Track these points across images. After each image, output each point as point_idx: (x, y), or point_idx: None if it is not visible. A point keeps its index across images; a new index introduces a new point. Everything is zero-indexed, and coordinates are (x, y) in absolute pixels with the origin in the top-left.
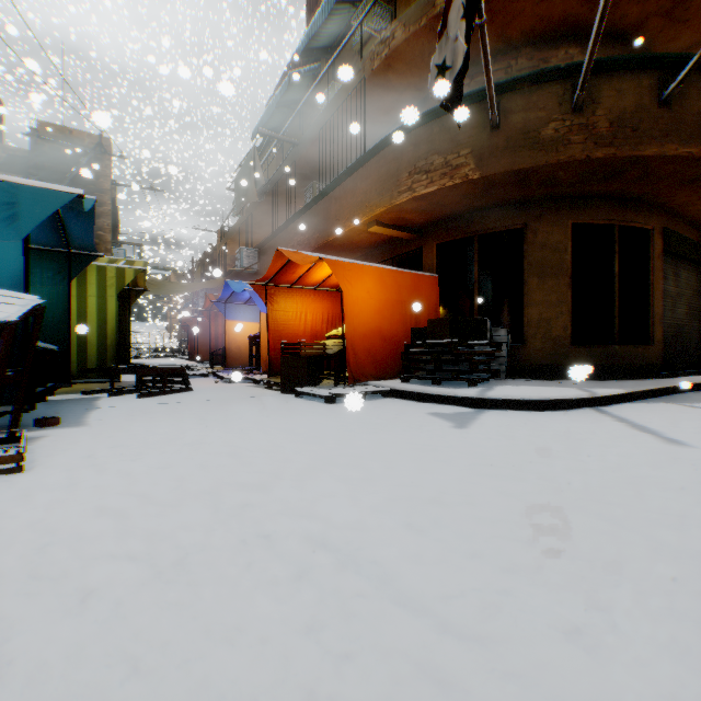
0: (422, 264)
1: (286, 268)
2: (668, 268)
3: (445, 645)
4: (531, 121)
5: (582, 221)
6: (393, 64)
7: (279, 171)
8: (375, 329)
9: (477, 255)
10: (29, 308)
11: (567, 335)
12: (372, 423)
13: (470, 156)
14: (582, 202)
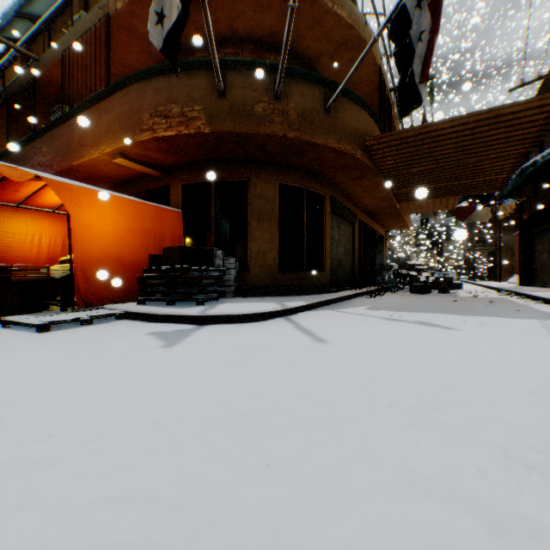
0: (169, 200)
1: (6, 185)
2: (335, 223)
3: None
4: (248, 97)
5: (285, 183)
6: (138, 12)
7: (18, 84)
8: (113, 254)
9: (214, 198)
10: None
11: (277, 264)
12: (74, 352)
13: (202, 112)
14: (285, 169)
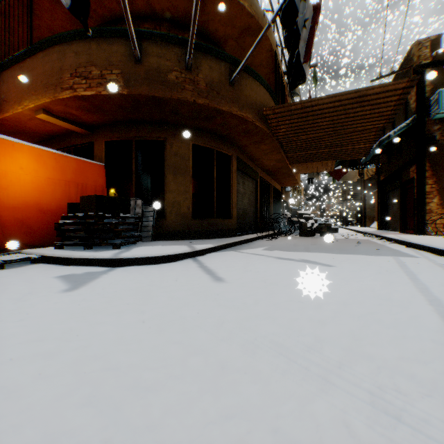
0: (94, 155)
1: None
2: (241, 179)
3: None
4: (162, 65)
5: (198, 144)
6: None
7: None
8: (32, 202)
9: (134, 154)
10: None
11: (190, 212)
12: None
13: (120, 76)
14: (198, 132)
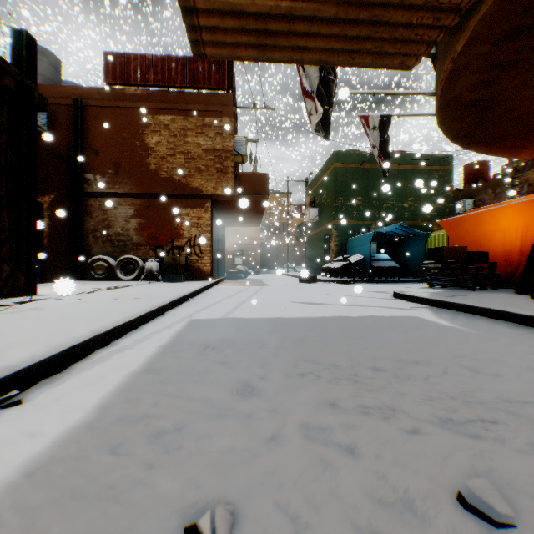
0: None
1: None
2: None
3: (295, 286)
4: None
5: None
6: None
7: None
8: None
9: None
10: (359, 259)
11: None
12: (371, 289)
13: None
14: None
